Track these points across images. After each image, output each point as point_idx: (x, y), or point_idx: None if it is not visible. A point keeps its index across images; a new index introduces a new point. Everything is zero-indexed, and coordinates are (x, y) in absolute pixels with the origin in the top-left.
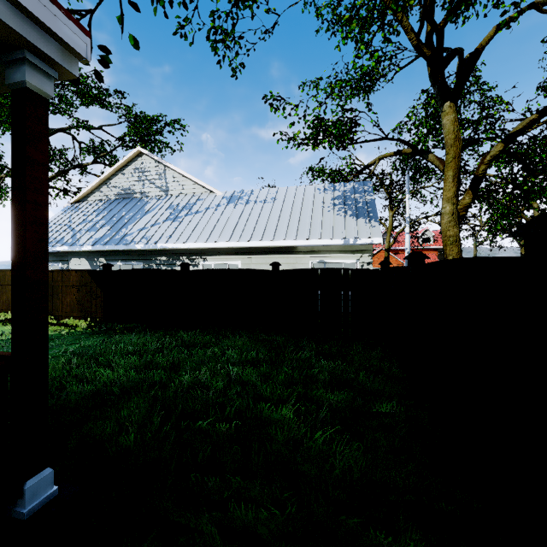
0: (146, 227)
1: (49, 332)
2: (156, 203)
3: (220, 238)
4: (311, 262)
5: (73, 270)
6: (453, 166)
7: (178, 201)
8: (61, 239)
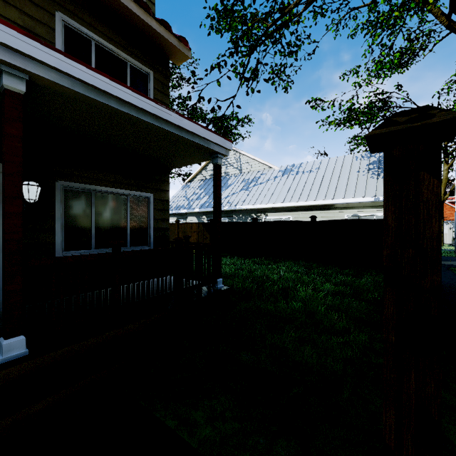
0: (229, 196)
1: None
2: (234, 179)
3: (276, 200)
4: (346, 216)
5: (194, 223)
6: None
7: (248, 176)
8: (183, 205)
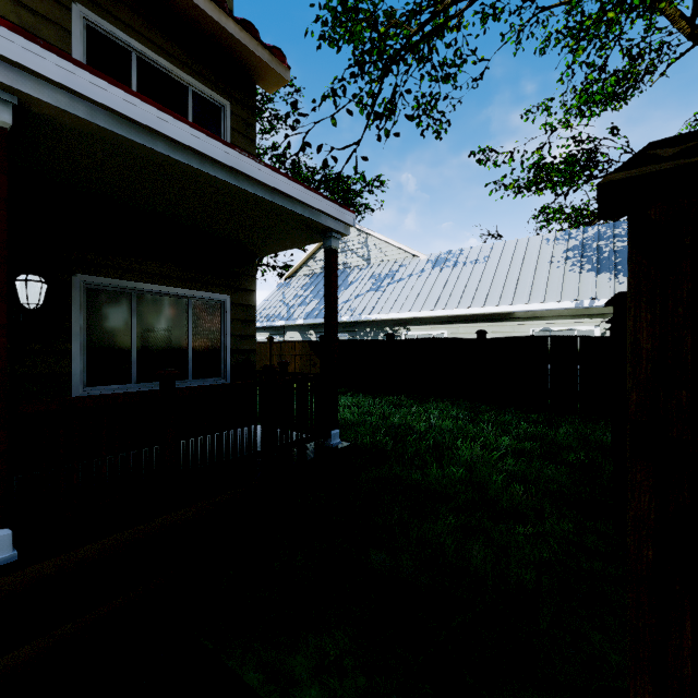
0: (350, 299)
1: None
2: (359, 274)
3: (424, 306)
4: (532, 331)
5: (297, 341)
6: None
7: (380, 269)
8: (279, 314)
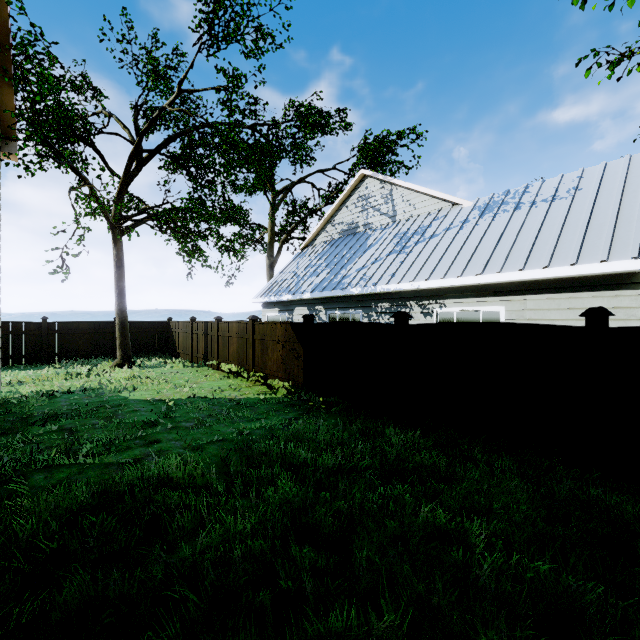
0: (366, 266)
1: (251, 395)
2: (381, 234)
3: (465, 269)
4: None
5: (279, 322)
6: None
7: (407, 226)
8: (287, 288)
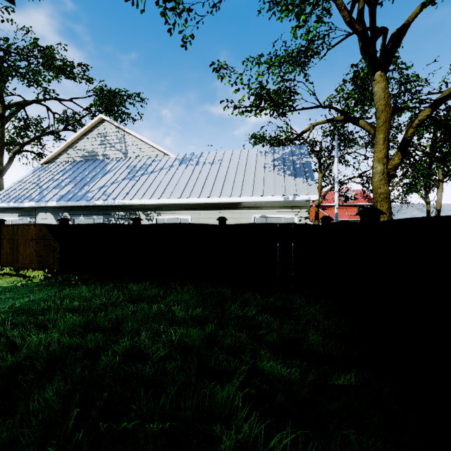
0: (106, 185)
1: (5, 284)
2: (116, 164)
3: (172, 194)
4: (254, 217)
5: (32, 224)
6: (384, 129)
7: (135, 162)
8: (29, 196)
